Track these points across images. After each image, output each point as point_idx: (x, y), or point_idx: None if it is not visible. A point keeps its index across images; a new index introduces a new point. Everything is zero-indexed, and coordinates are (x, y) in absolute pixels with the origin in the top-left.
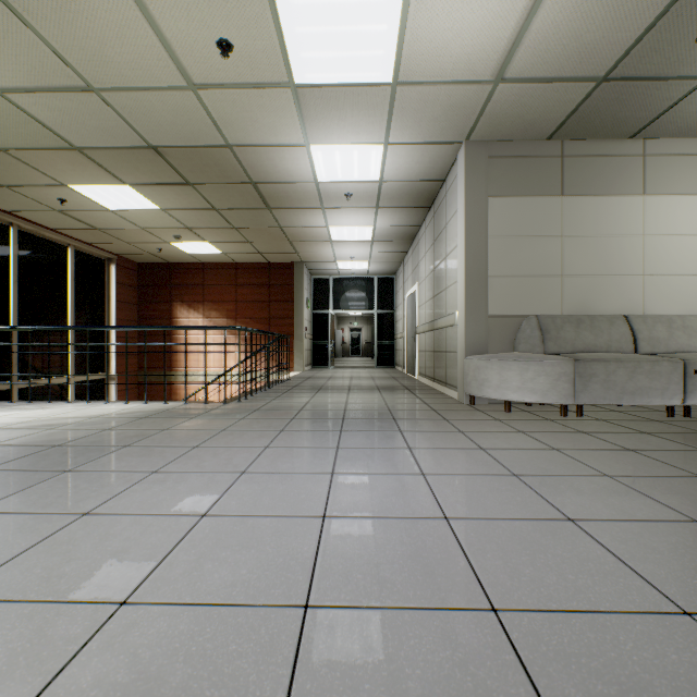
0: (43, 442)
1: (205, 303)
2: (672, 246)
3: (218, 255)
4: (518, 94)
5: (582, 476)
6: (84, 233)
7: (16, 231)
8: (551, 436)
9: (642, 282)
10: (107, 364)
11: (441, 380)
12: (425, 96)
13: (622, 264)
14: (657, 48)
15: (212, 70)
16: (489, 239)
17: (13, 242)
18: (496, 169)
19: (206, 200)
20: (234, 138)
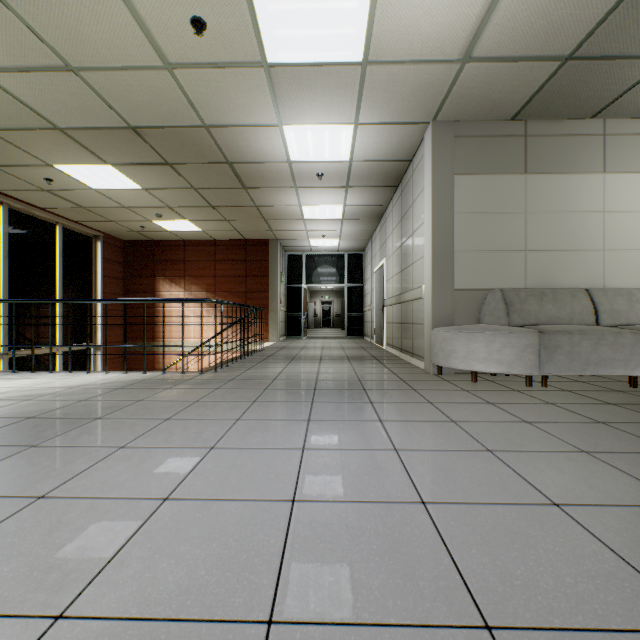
0: (16, 414)
1: (186, 277)
2: (631, 222)
3: (198, 233)
4: (485, 73)
5: (558, 452)
6: (71, 212)
7: (6, 209)
8: (520, 407)
9: (602, 257)
10: (88, 335)
11: (408, 351)
12: (394, 75)
13: (583, 239)
14: (623, 26)
15: (187, 49)
16: (455, 215)
17: (3, 220)
18: (461, 148)
19: (185, 180)
20: (210, 119)
